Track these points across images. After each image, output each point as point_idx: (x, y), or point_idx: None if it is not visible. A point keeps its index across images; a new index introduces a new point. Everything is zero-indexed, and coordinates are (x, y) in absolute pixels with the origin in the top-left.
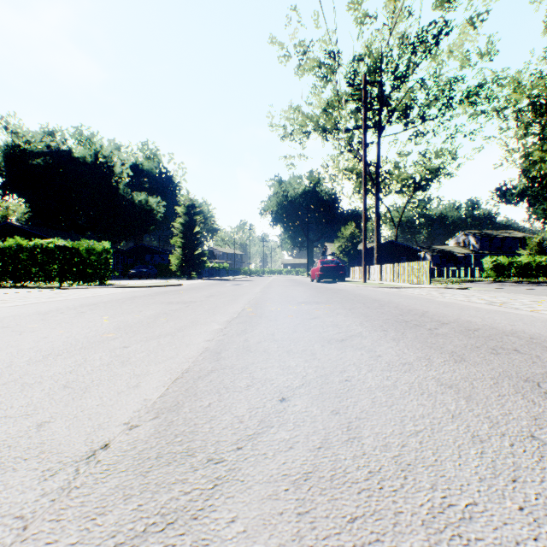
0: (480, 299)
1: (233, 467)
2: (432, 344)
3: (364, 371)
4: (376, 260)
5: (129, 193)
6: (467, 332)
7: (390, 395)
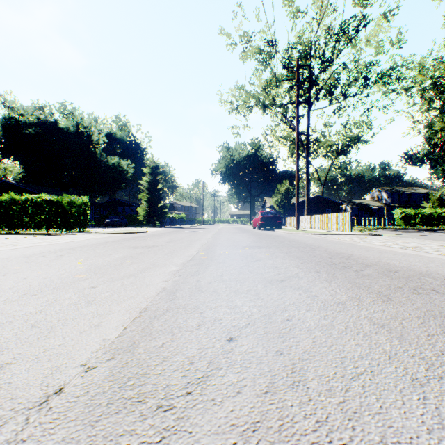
0: (395, 244)
1: (182, 415)
2: (360, 285)
3: (303, 310)
4: (306, 211)
5: (104, 157)
6: (389, 273)
7: (328, 334)
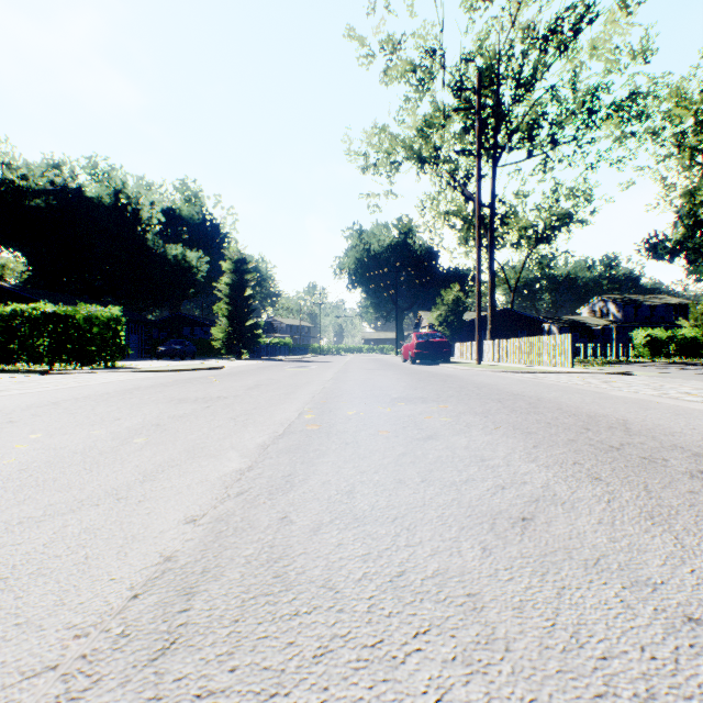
0: (685, 393)
1: None
2: None
3: None
4: (490, 333)
5: (160, 245)
6: None
7: None
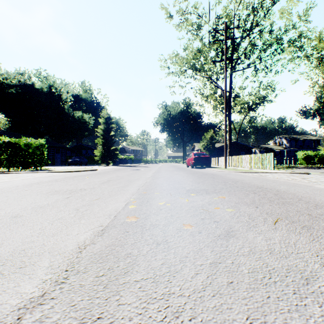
0: None
1: None
2: None
3: None
4: (228, 153)
5: (71, 111)
6: None
7: None
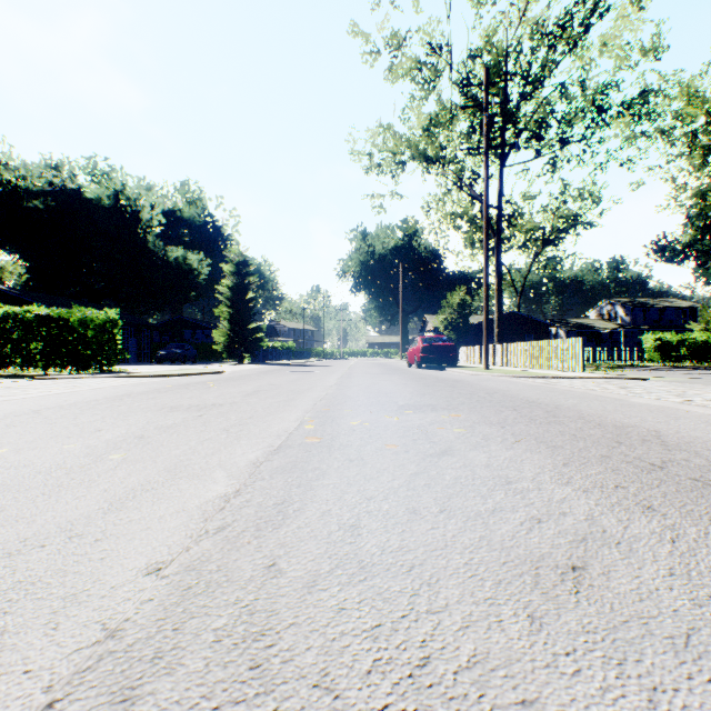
0: None
1: None
2: None
3: None
4: (497, 337)
5: (161, 248)
6: None
7: None
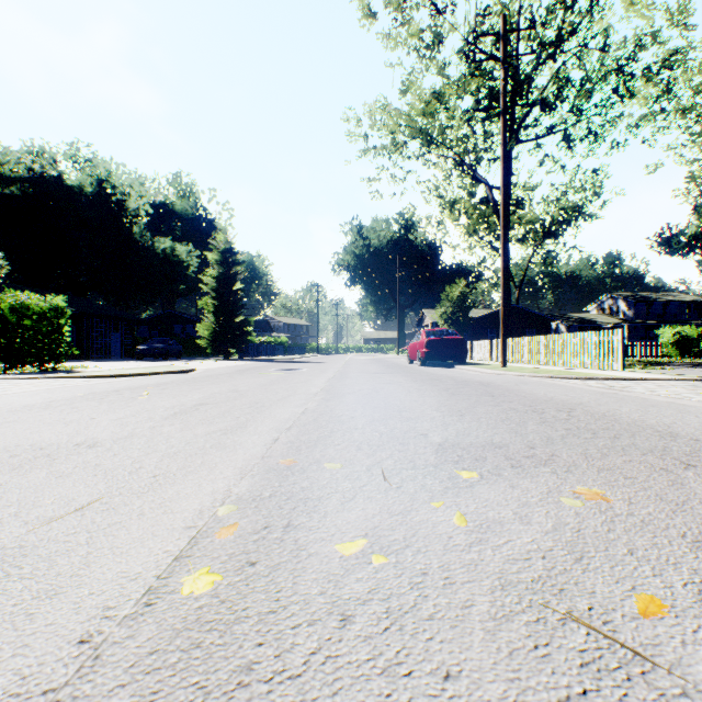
0: None
1: None
2: None
3: None
4: None
5: (148, 238)
6: None
7: None
